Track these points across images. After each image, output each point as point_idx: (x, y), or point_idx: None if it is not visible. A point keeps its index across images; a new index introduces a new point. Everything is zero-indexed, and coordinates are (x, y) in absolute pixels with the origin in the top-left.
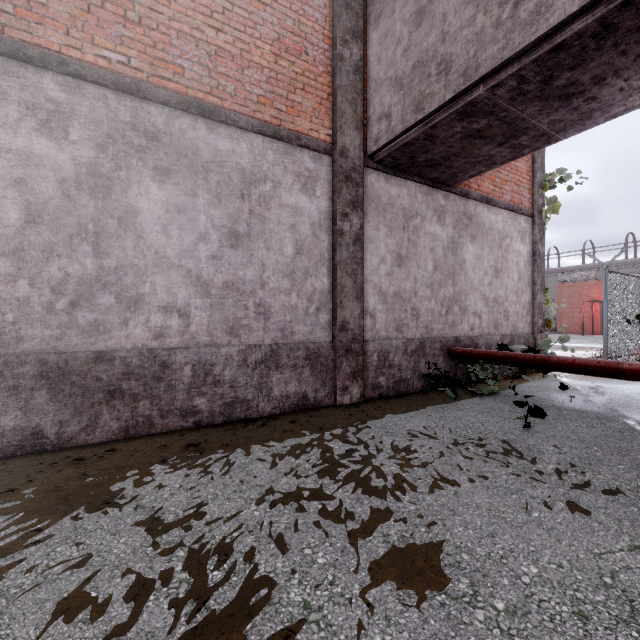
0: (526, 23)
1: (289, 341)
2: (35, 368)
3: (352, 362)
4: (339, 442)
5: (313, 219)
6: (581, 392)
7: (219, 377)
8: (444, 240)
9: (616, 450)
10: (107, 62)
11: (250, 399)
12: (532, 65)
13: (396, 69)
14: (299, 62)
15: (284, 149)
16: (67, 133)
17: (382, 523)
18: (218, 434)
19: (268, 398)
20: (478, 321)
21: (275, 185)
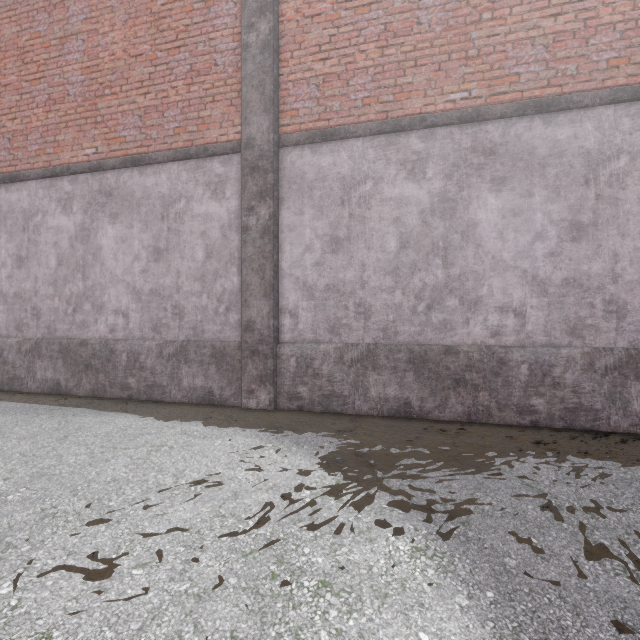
0: None
1: None
2: (406, 355)
3: None
4: None
5: None
6: None
7: (558, 379)
8: None
9: None
10: (452, 104)
11: (597, 409)
12: None
13: None
14: None
15: None
16: (424, 174)
17: None
18: (565, 439)
19: (623, 412)
20: None
21: (633, 157)
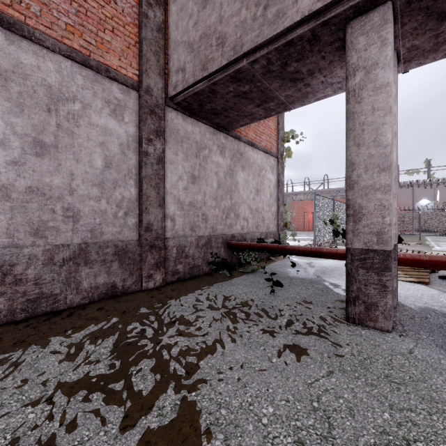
0: (271, 21)
1: (99, 240)
2: None
3: (156, 255)
4: (137, 323)
5: (122, 140)
6: (303, 266)
7: (21, 276)
8: (224, 167)
9: (320, 303)
10: None
11: (57, 293)
12: (275, 52)
13: (189, 36)
14: (108, 7)
15: (94, 77)
16: None
17: (160, 396)
18: (15, 331)
19: (77, 290)
20: (246, 223)
21: (84, 106)
